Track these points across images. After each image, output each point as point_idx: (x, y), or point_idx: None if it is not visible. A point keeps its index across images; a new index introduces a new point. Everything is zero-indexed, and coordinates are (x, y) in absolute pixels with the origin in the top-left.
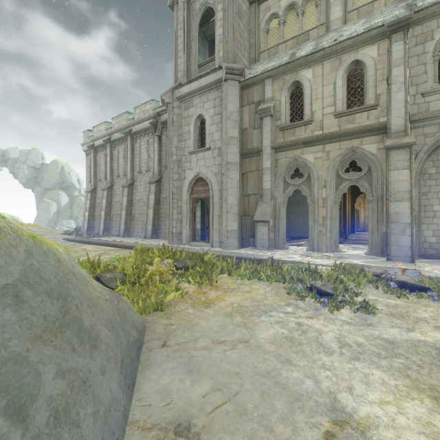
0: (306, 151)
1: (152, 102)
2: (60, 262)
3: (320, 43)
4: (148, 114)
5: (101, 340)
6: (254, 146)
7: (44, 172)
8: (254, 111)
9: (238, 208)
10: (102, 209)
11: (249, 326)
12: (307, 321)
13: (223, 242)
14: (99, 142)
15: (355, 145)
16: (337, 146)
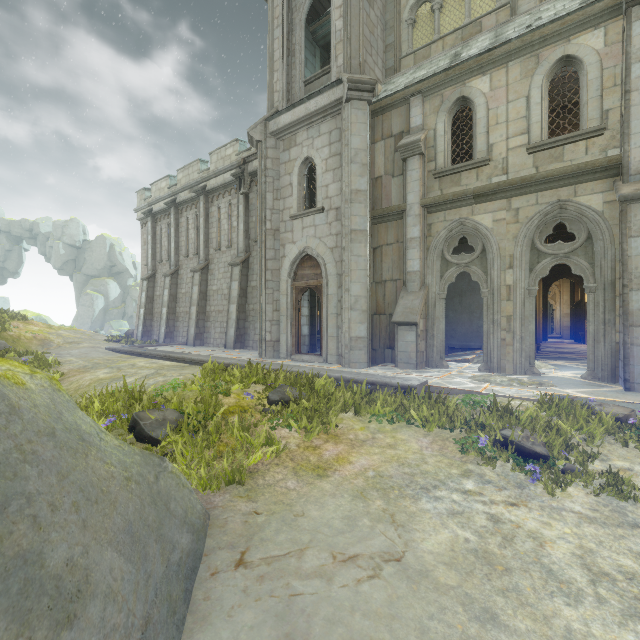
0: (480, 210)
1: (235, 144)
2: (14, 414)
3: (502, 34)
4: (229, 162)
5: (92, 592)
6: (392, 205)
7: (86, 252)
8: (393, 149)
9: (367, 302)
10: (164, 304)
11: (399, 522)
12: (508, 512)
13: (343, 356)
14: (159, 206)
15: (564, 197)
16: (533, 199)
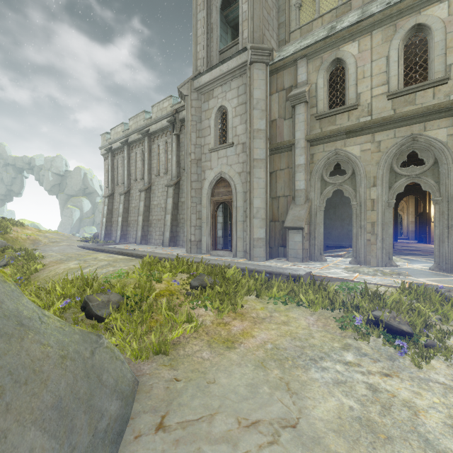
0: (350, 142)
1: (170, 99)
2: None
3: (367, 10)
4: (165, 112)
5: None
6: (284, 140)
7: (67, 178)
8: (285, 99)
9: (265, 212)
10: (119, 215)
11: (293, 390)
12: (384, 382)
13: (248, 252)
14: (116, 145)
15: (416, 131)
16: (391, 134)
